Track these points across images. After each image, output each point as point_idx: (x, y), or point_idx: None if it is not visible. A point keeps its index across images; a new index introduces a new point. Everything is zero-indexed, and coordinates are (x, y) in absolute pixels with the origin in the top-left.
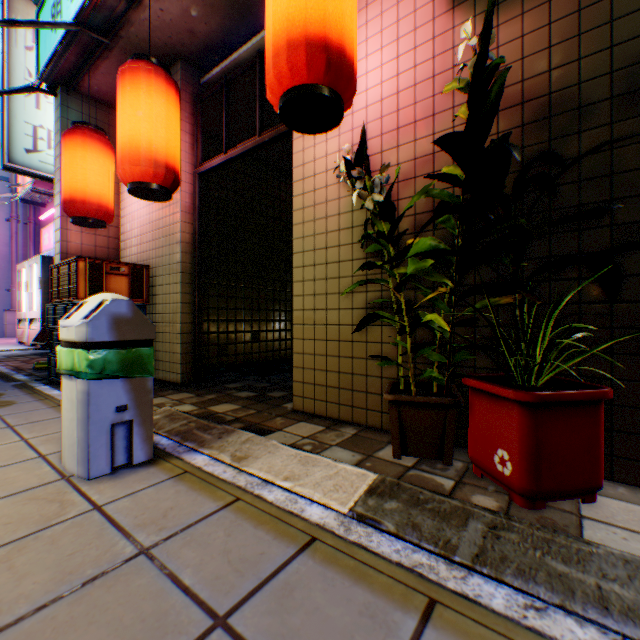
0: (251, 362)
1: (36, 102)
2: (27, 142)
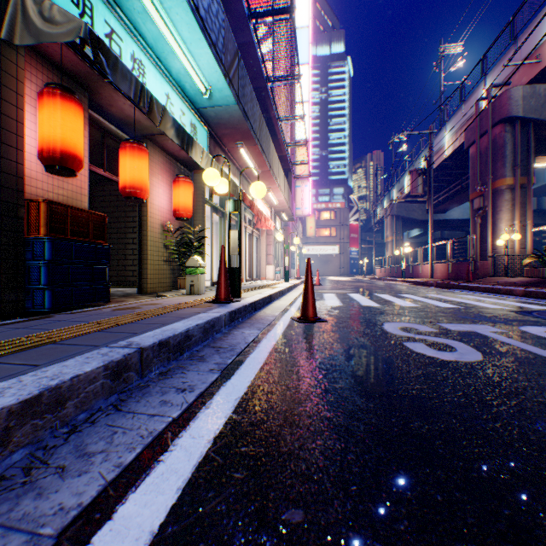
0: None
1: None
2: None
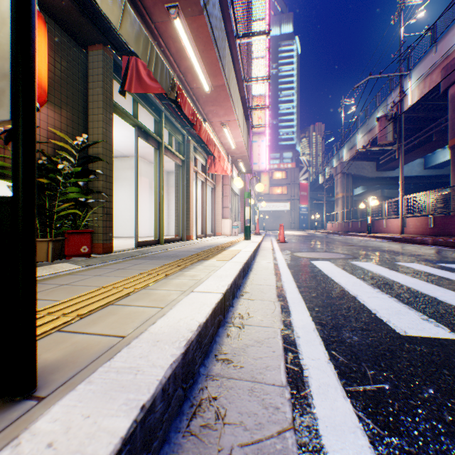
0: None
1: None
2: None
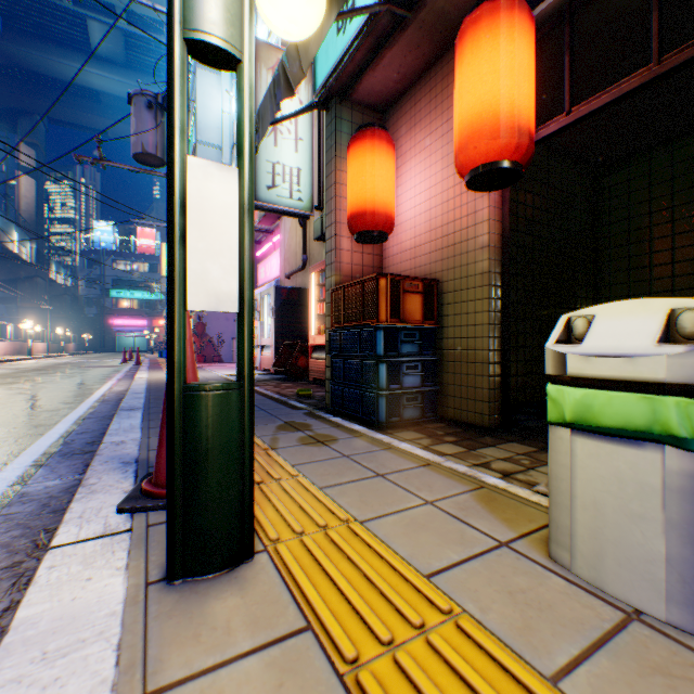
0: (522, 401)
1: (274, 140)
2: (267, 180)
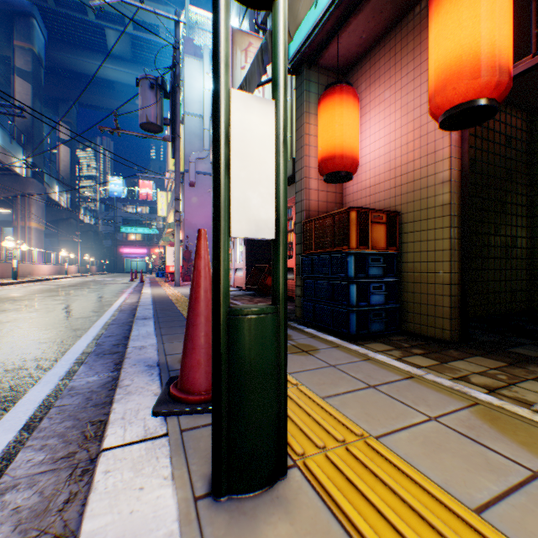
0: None
1: None
2: None
